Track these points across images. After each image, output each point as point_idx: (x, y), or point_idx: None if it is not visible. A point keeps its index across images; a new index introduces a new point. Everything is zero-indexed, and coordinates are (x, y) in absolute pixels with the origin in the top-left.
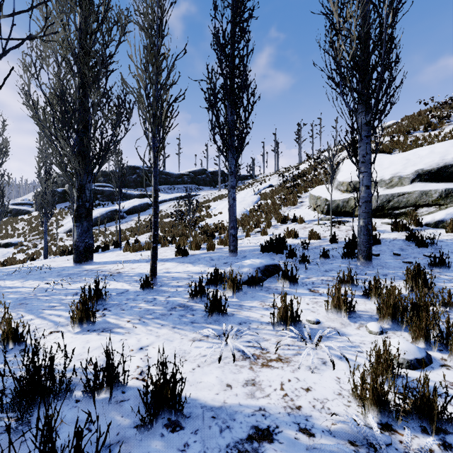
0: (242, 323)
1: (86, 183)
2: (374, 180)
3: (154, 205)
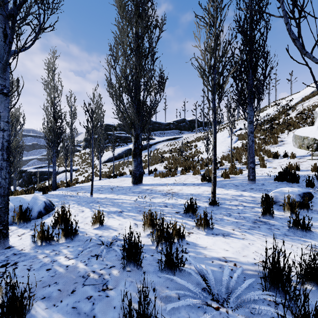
0: None
1: (139, 133)
2: None
3: (214, 147)
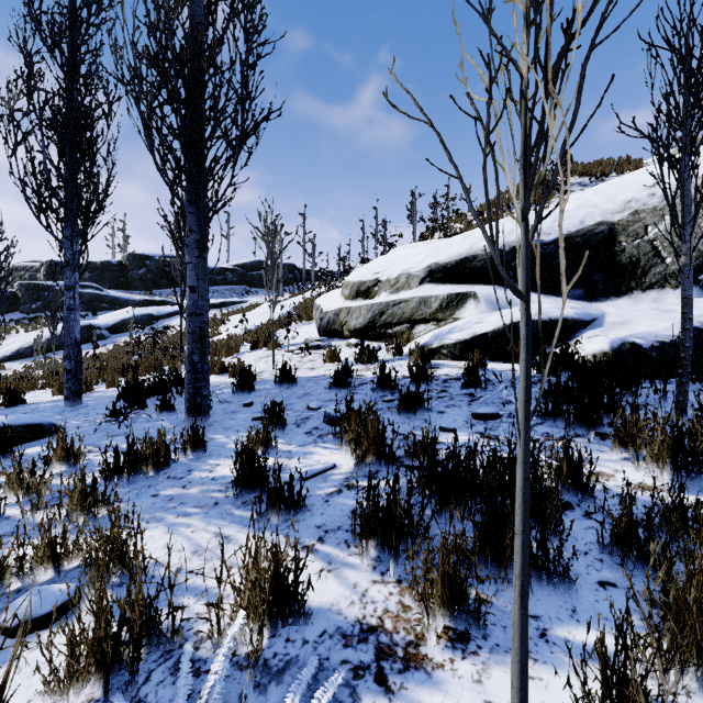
0: None
1: None
2: (382, 279)
3: None
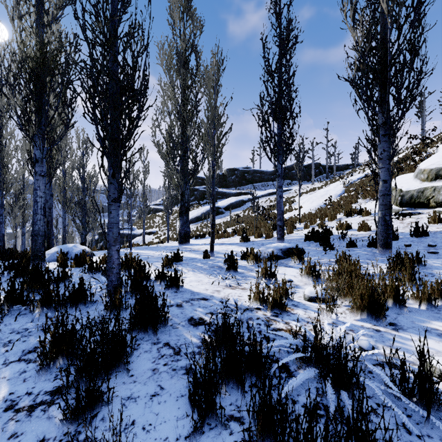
0: (243, 277)
1: (185, 190)
2: None
3: (212, 205)
